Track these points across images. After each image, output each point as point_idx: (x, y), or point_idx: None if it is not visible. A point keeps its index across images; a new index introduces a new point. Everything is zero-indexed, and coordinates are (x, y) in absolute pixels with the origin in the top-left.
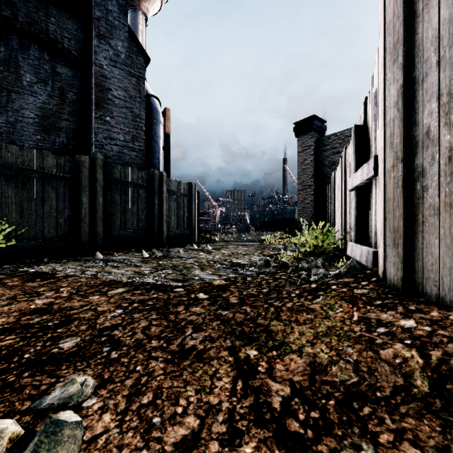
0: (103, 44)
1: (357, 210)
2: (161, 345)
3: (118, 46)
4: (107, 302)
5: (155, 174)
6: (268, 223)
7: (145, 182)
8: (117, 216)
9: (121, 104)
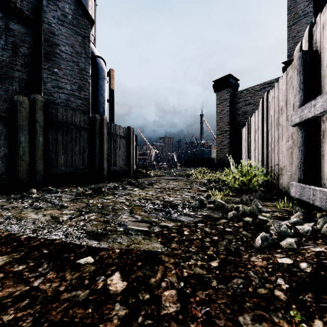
0: (52, 4)
1: (306, 146)
2: None
3: (65, 8)
4: None
5: (96, 118)
6: (191, 161)
7: (87, 125)
8: (59, 155)
9: (68, 58)
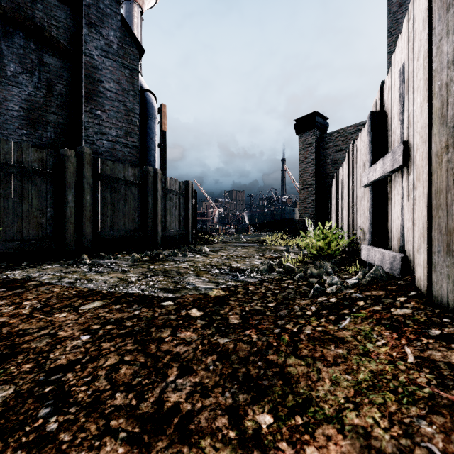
0: (94, 33)
1: (374, 208)
2: (129, 401)
3: (110, 35)
4: (74, 323)
5: (149, 171)
6: (267, 223)
7: (138, 180)
8: (107, 216)
9: (113, 97)
